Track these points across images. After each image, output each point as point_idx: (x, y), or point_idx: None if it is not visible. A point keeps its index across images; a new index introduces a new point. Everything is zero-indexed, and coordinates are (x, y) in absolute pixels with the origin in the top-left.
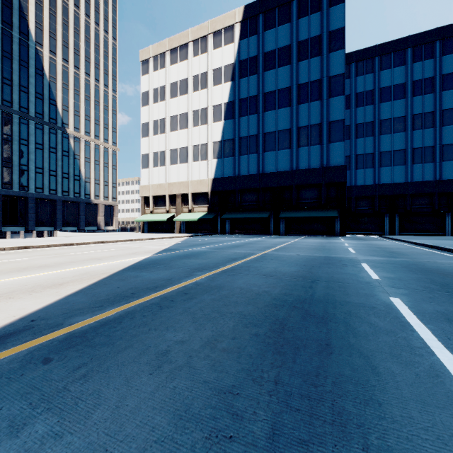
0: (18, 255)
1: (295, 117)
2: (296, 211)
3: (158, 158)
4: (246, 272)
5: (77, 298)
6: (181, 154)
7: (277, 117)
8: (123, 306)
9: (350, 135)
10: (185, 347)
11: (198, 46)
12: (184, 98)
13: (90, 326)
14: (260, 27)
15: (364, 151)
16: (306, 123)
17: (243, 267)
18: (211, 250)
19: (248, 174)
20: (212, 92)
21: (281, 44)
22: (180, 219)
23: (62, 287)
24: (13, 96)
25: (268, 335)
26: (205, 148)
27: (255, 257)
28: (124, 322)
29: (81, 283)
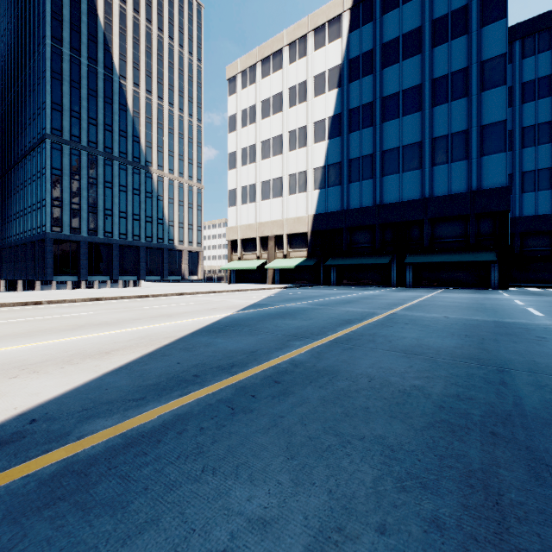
0: (86, 308)
1: (428, 124)
2: (430, 254)
3: (247, 193)
4: (371, 345)
5: (116, 379)
6: (274, 187)
7: (402, 128)
8: (174, 401)
9: (511, 145)
10: (268, 546)
11: (295, 50)
12: (278, 116)
13: (107, 446)
14: (376, 10)
15: (535, 165)
16: (445, 131)
17: (364, 336)
18: (314, 306)
19: (361, 207)
20: (313, 105)
21: (407, 29)
22: (273, 266)
23: (107, 357)
24: (98, 136)
25: (470, 532)
26: (304, 177)
27: (378, 319)
28: (164, 441)
29: (133, 352)
